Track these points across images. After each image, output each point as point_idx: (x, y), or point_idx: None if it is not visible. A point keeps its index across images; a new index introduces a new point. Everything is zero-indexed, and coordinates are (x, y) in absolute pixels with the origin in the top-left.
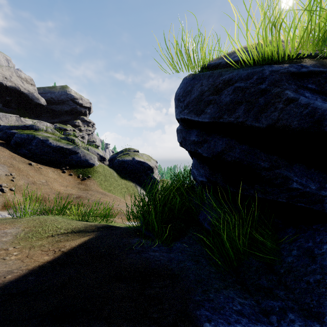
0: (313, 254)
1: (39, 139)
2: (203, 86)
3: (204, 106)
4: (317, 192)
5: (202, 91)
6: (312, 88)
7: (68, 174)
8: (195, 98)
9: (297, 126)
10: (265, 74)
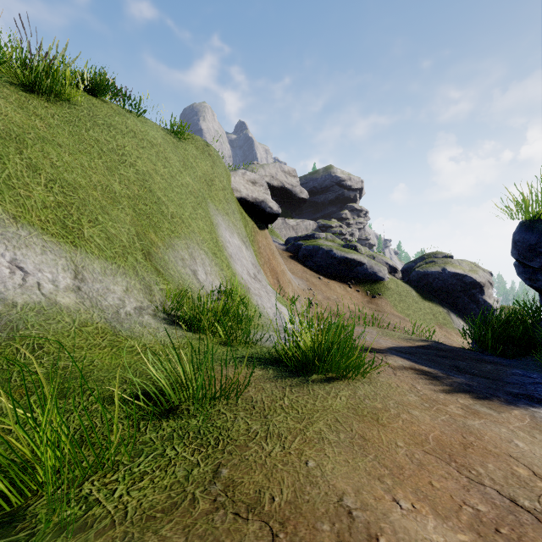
0: None
1: (324, 250)
2: (535, 237)
3: (535, 254)
4: None
5: (534, 241)
6: None
7: (355, 291)
8: (528, 246)
9: None
10: None
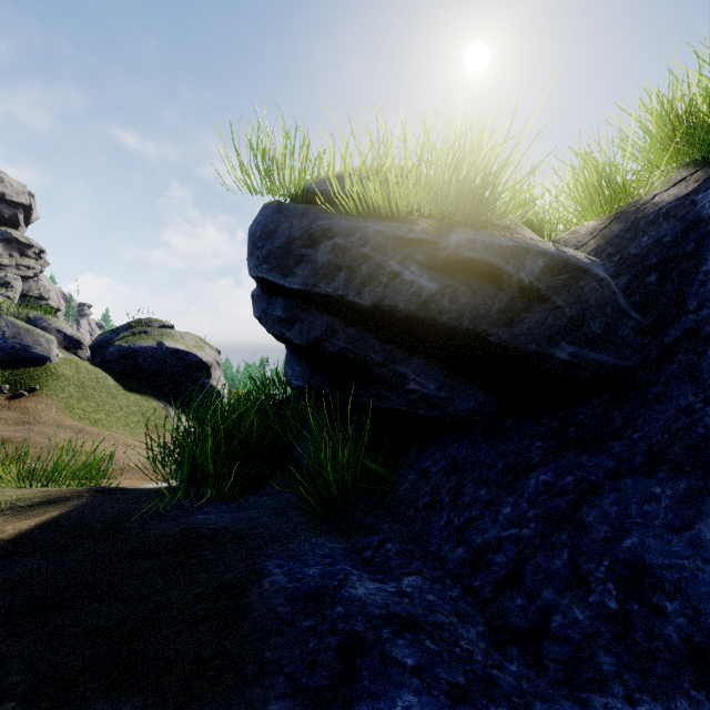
0: (430, 474)
1: None
2: (293, 228)
3: (293, 262)
4: (437, 394)
5: (291, 236)
6: (421, 261)
7: None
8: (280, 246)
9: (405, 308)
10: (369, 233)
